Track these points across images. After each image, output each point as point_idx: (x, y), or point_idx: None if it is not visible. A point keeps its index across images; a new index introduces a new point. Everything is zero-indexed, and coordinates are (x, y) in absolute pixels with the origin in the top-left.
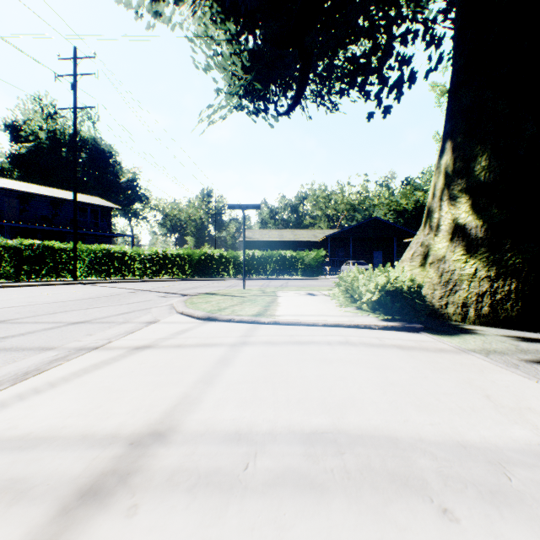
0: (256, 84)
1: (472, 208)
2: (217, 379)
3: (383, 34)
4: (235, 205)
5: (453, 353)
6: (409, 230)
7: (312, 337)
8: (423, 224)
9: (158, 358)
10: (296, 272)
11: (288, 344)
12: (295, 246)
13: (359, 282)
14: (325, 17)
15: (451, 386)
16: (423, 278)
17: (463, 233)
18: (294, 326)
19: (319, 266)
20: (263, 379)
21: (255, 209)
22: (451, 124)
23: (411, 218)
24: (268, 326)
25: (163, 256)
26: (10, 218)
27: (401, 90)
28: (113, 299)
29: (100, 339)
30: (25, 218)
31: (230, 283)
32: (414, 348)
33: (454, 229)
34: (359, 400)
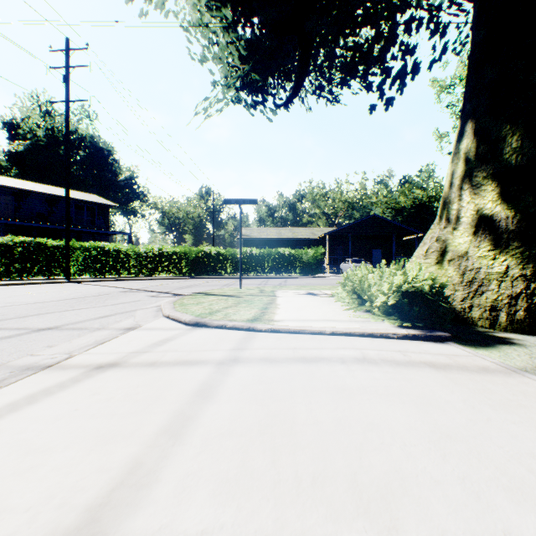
0: (254, 75)
1: (500, 197)
2: (190, 427)
3: (386, 21)
4: (231, 199)
5: (503, 375)
6: (409, 228)
7: (320, 351)
8: (439, 216)
9: (119, 384)
10: (295, 270)
11: (290, 362)
12: (294, 244)
13: (368, 281)
14: (326, 1)
15: (533, 437)
16: (440, 277)
17: (490, 225)
18: (297, 334)
19: (318, 264)
20: (258, 427)
21: (252, 204)
22: (473, 103)
23: (409, 216)
24: (266, 334)
25: (159, 254)
26: (5, 216)
27: (404, 82)
28: (99, 300)
29: (60, 353)
30: (20, 215)
31: (227, 282)
32: (450, 366)
33: (478, 221)
34: (411, 477)
